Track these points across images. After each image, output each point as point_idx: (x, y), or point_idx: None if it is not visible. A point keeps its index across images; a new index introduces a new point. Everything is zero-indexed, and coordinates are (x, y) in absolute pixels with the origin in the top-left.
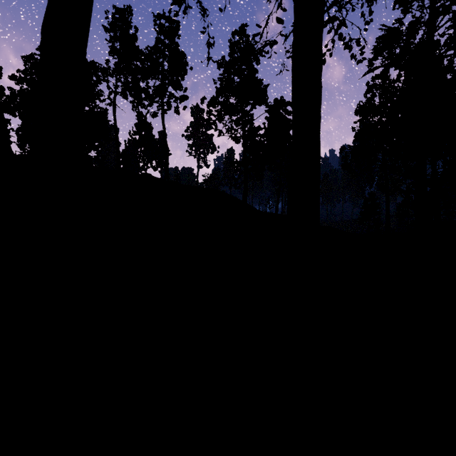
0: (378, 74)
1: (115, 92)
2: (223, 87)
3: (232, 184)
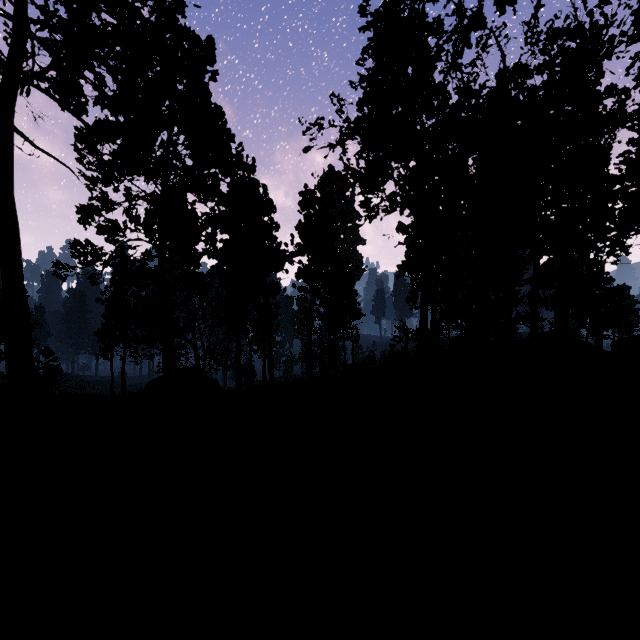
0: None
1: None
2: None
3: None
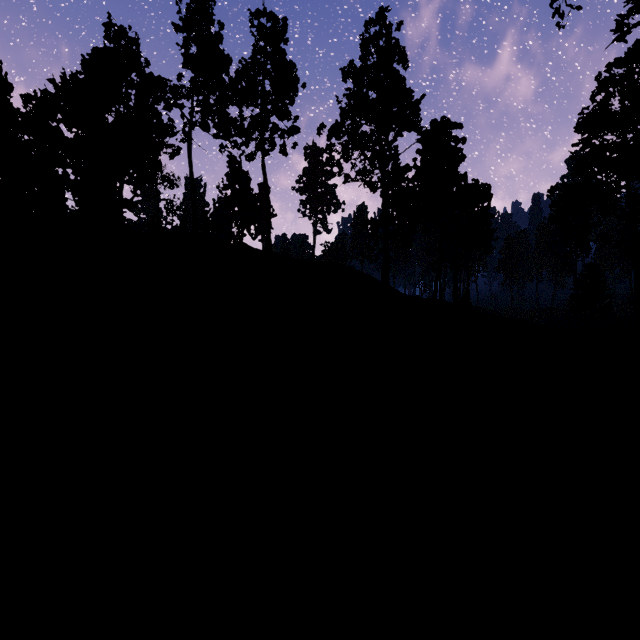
0: (620, 57)
1: (191, 121)
2: (351, 107)
3: (365, 256)
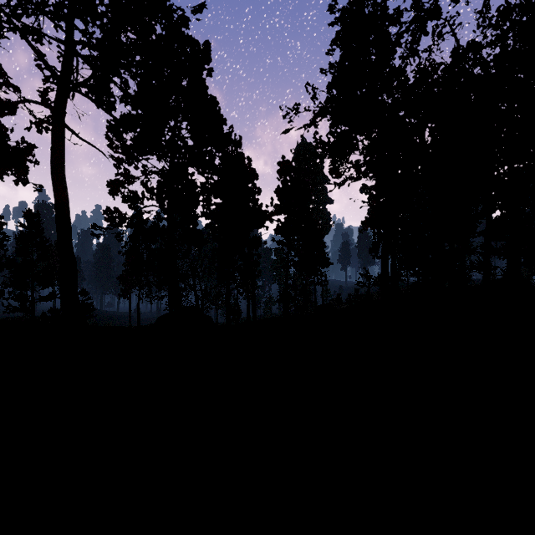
0: None
1: None
2: None
3: None
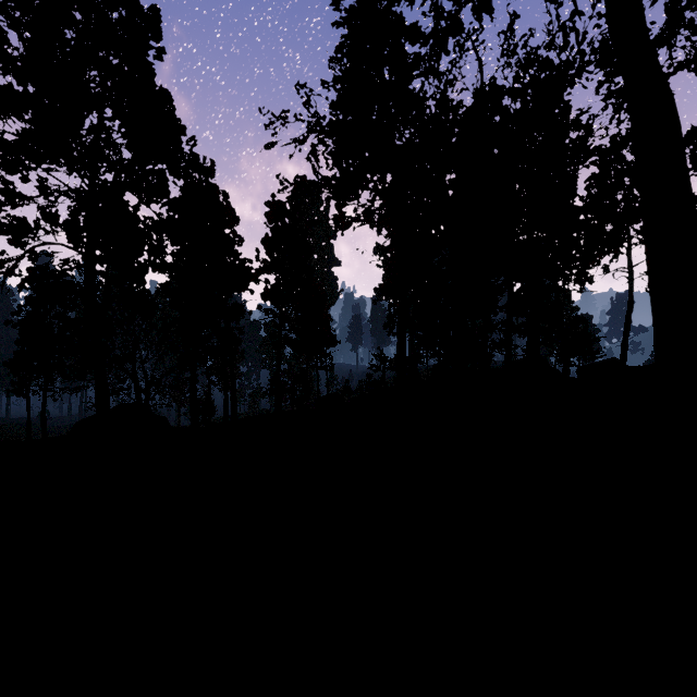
0: None
1: None
2: None
3: None
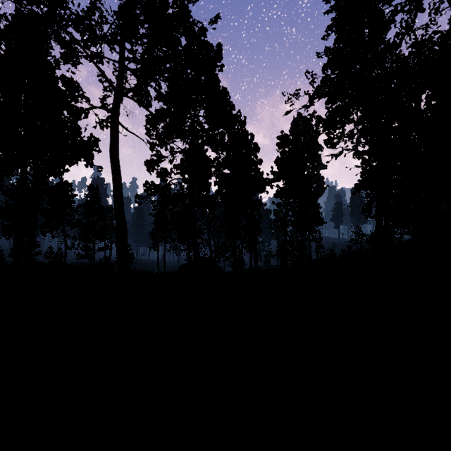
0: None
1: None
2: None
3: None
